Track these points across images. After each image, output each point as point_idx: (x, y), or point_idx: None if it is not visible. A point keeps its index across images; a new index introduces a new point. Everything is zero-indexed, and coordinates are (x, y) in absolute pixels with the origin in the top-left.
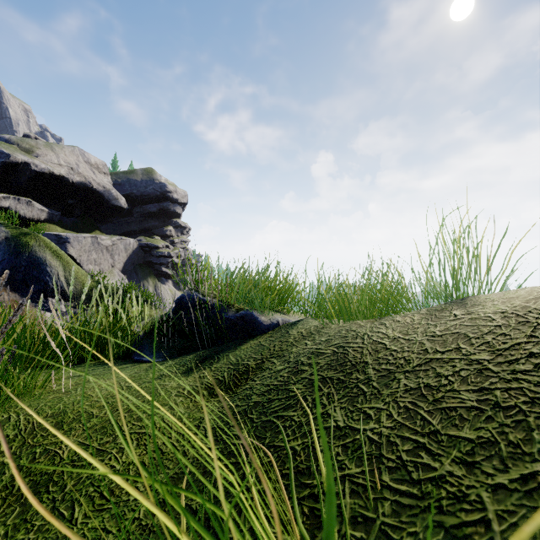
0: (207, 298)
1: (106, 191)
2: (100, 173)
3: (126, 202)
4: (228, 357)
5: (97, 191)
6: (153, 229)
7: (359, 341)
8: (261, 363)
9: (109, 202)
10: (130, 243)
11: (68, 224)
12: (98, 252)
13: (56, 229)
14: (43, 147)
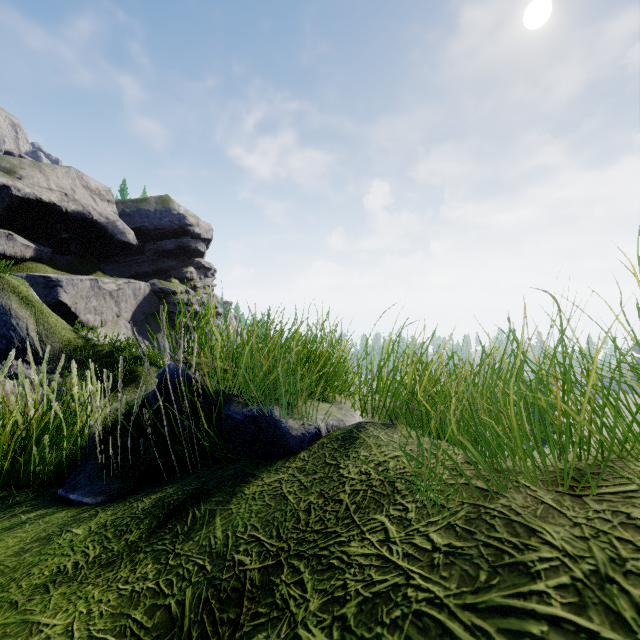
0: (198, 378)
1: (110, 224)
2: (103, 201)
3: (137, 238)
4: (212, 519)
5: (98, 222)
6: (169, 270)
7: (609, 634)
8: (275, 568)
9: (113, 237)
10: (140, 287)
11: (62, 263)
12: (99, 299)
13: (45, 270)
14: (29, 167)
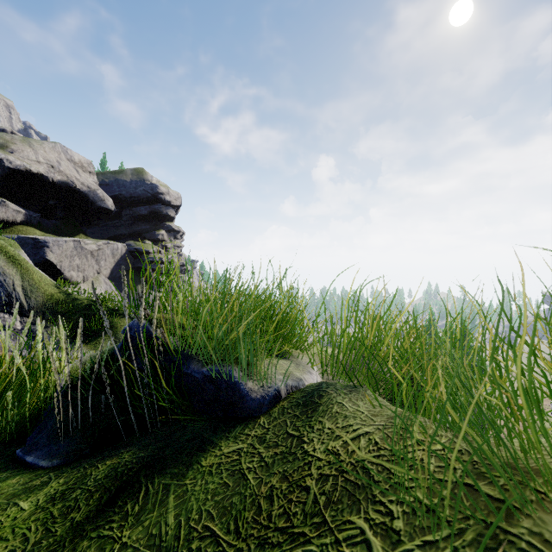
0: (159, 336)
1: (91, 192)
2: (85, 172)
3: (115, 204)
4: (165, 497)
5: (81, 191)
6: (143, 232)
7: None
8: None
9: (94, 204)
10: (118, 248)
11: (49, 226)
12: (81, 258)
13: (34, 233)
14: (19, 142)
